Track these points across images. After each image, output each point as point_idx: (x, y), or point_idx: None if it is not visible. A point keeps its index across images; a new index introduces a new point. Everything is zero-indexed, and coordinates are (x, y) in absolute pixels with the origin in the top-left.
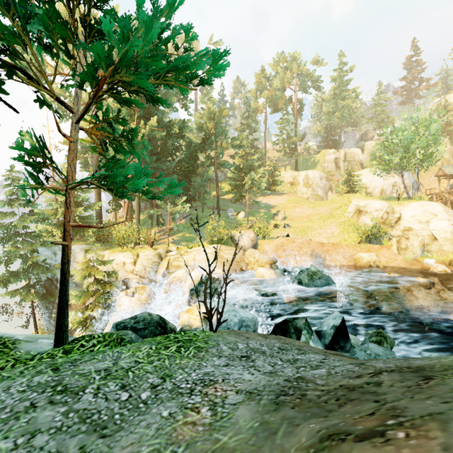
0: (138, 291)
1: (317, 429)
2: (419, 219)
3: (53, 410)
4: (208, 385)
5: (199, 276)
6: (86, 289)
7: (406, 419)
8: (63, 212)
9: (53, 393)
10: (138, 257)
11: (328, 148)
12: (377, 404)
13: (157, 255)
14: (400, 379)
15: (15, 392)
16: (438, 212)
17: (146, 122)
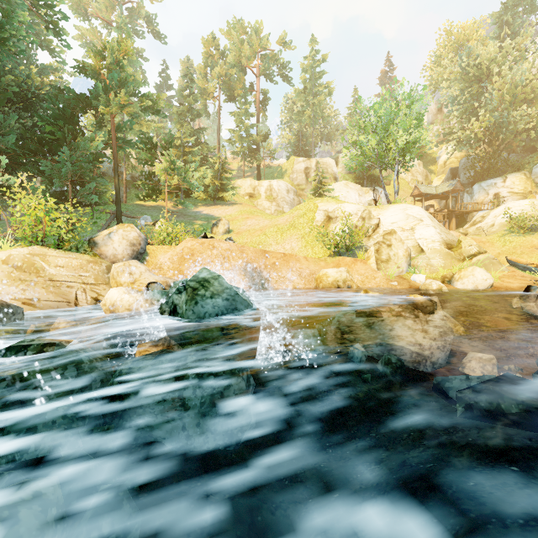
0: None
1: None
2: (401, 226)
3: None
4: None
5: None
6: None
7: None
8: None
9: None
10: None
11: None
12: None
13: None
14: None
15: None
16: (423, 217)
17: None
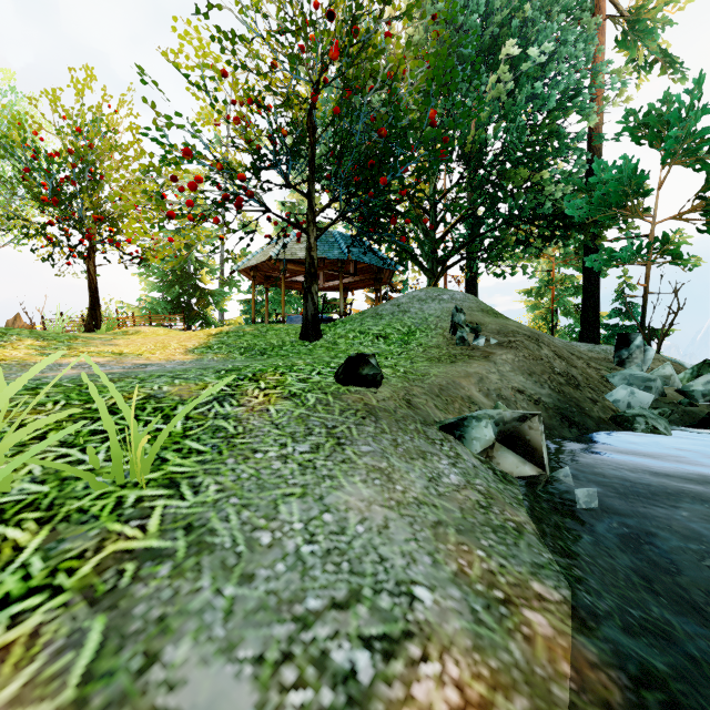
0: None
1: None
2: None
3: None
4: None
5: None
6: None
7: None
8: None
9: None
10: None
11: None
12: None
13: None
14: None
15: None
16: None
17: None
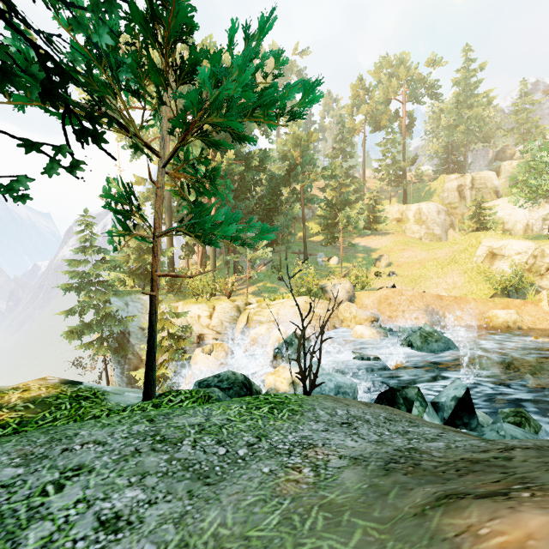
0: (215, 349)
1: (433, 491)
2: None
3: (157, 457)
4: (307, 448)
5: (285, 333)
6: (160, 344)
7: (535, 485)
8: (135, 259)
9: (153, 442)
10: (214, 310)
11: (449, 173)
12: (504, 475)
13: (235, 308)
14: (537, 455)
15: (119, 438)
16: None
17: (222, 155)
